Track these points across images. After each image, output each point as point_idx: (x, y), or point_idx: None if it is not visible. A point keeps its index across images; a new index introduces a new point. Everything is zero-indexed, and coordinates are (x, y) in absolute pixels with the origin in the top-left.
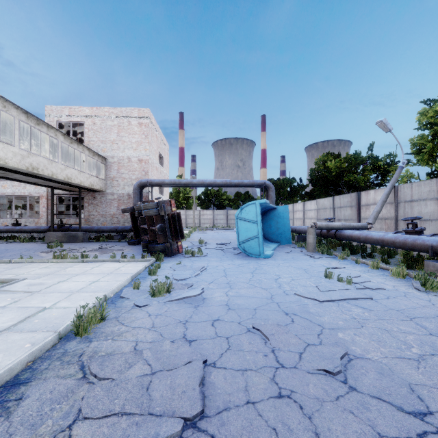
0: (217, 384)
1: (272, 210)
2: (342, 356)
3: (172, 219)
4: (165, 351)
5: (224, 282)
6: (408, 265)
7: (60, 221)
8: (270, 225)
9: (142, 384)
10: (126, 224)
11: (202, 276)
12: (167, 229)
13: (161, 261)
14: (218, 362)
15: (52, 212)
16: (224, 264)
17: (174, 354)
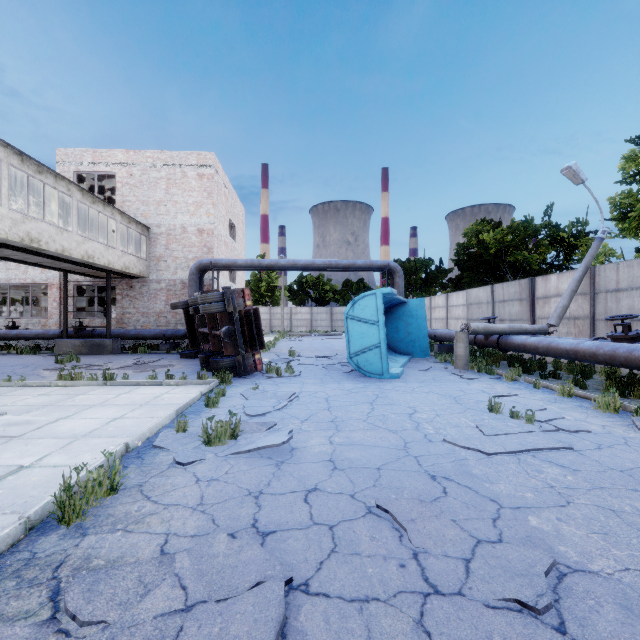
0: (311, 635)
1: (400, 305)
2: (547, 569)
3: (245, 318)
4: (217, 557)
5: (327, 419)
6: (619, 391)
7: (79, 322)
8: (397, 328)
9: (163, 636)
10: (180, 326)
11: (292, 409)
12: (238, 334)
13: (227, 384)
14: (314, 581)
15: (66, 308)
16: (326, 389)
17: (232, 563)
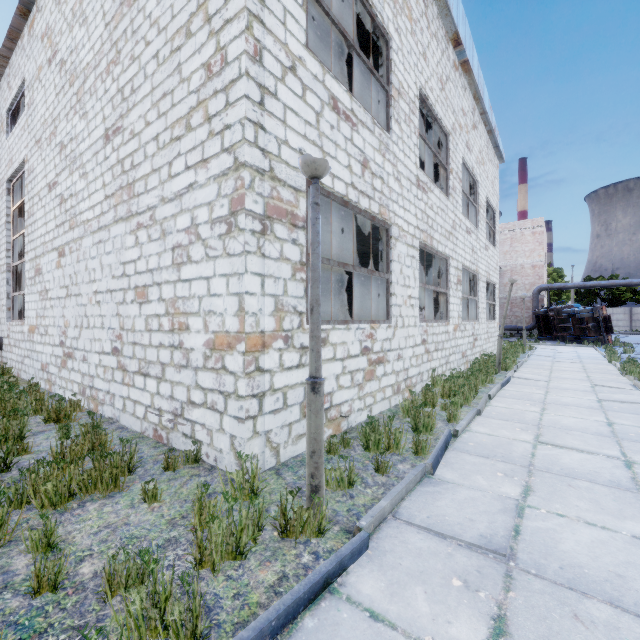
0: None
1: None
2: None
3: (603, 319)
4: None
5: None
6: None
7: None
8: None
9: None
10: (519, 324)
11: None
12: (601, 326)
13: (599, 347)
14: None
15: None
16: None
17: None
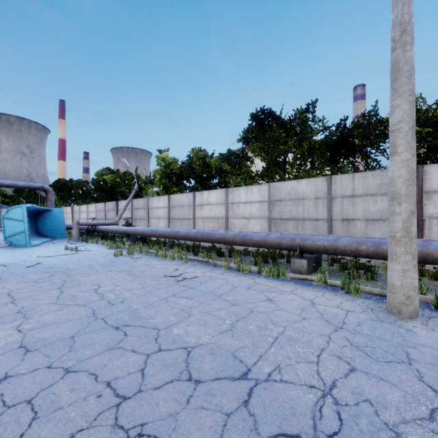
0: None
1: (48, 211)
2: (38, 263)
3: None
4: None
5: None
6: (121, 242)
7: None
8: (46, 224)
9: None
10: None
11: None
12: None
13: None
14: None
15: None
16: None
17: None
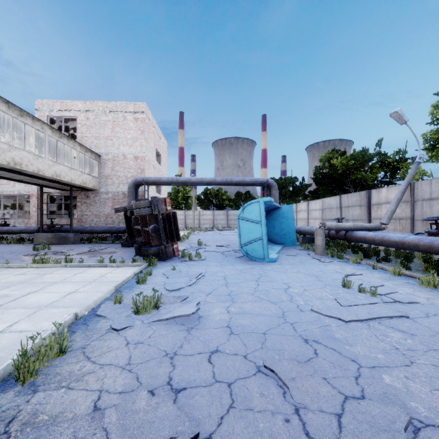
0: None
1: (276, 209)
2: (406, 426)
3: (166, 219)
4: (138, 412)
5: (225, 293)
6: (435, 272)
7: (50, 221)
8: (274, 226)
9: None
10: (121, 224)
11: (199, 285)
12: (161, 230)
13: (153, 266)
14: (216, 436)
15: (41, 212)
16: (224, 270)
17: (150, 419)
